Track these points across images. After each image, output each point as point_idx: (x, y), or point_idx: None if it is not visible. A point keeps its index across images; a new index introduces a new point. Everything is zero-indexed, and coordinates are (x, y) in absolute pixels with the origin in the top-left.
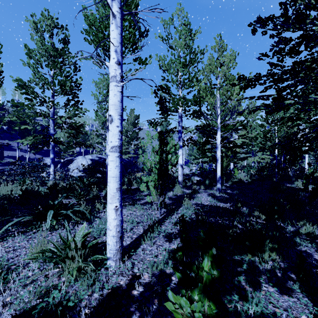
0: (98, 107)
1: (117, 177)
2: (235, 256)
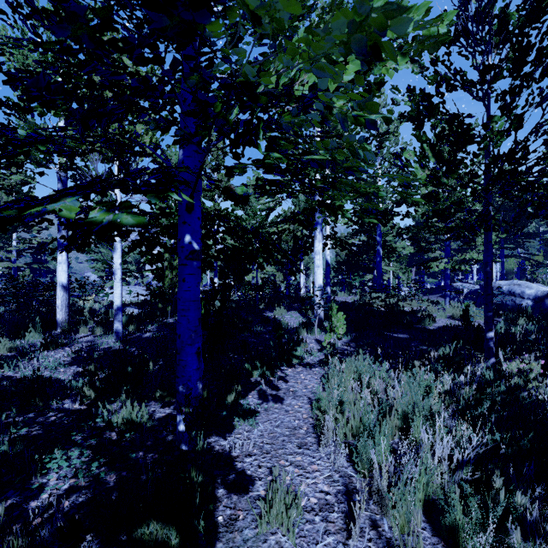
0: None
1: None
2: None
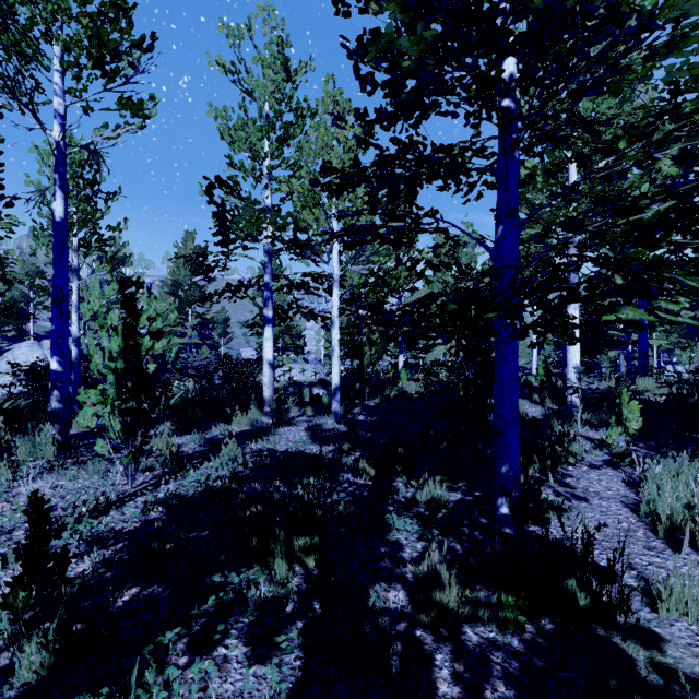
0: (41, 215)
1: None
2: (216, 575)
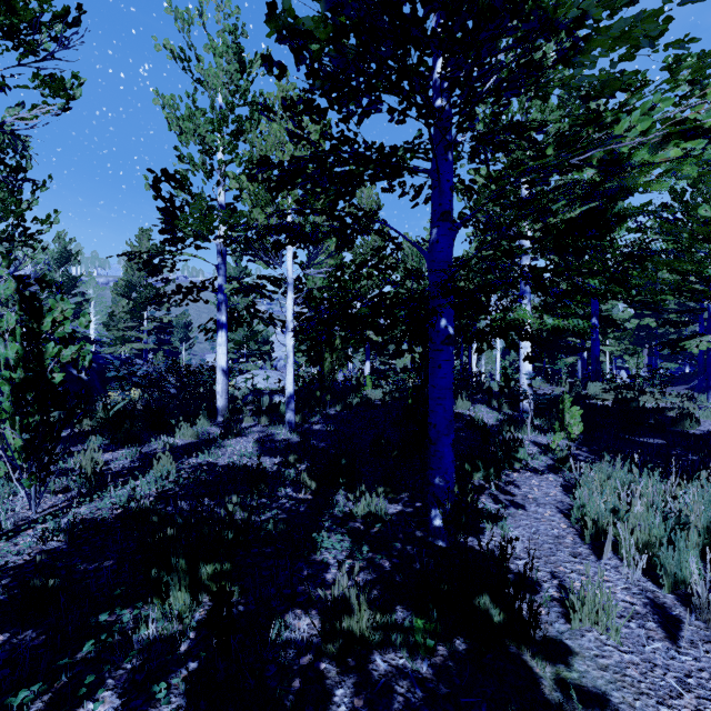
0: None
1: None
2: (104, 613)
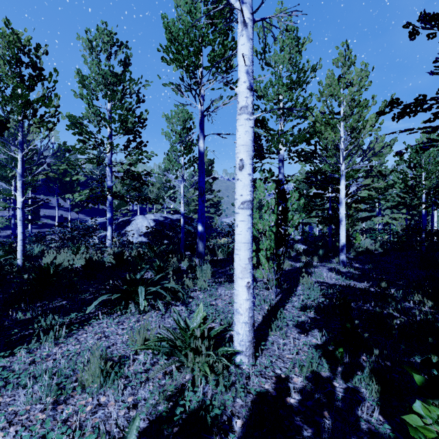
0: (171, 149)
1: (248, 243)
2: (413, 357)
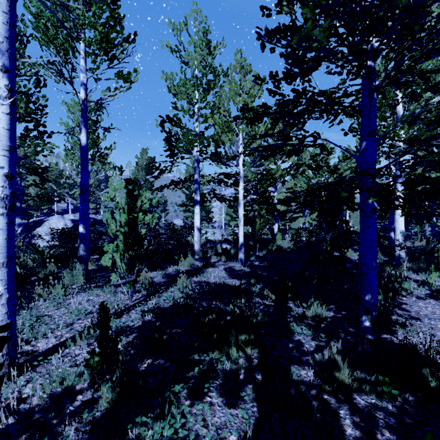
0: (69, 142)
1: None
2: (195, 355)
